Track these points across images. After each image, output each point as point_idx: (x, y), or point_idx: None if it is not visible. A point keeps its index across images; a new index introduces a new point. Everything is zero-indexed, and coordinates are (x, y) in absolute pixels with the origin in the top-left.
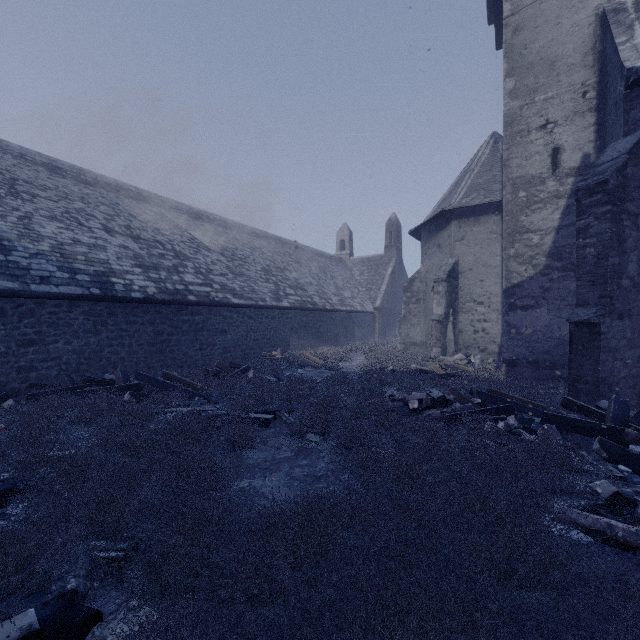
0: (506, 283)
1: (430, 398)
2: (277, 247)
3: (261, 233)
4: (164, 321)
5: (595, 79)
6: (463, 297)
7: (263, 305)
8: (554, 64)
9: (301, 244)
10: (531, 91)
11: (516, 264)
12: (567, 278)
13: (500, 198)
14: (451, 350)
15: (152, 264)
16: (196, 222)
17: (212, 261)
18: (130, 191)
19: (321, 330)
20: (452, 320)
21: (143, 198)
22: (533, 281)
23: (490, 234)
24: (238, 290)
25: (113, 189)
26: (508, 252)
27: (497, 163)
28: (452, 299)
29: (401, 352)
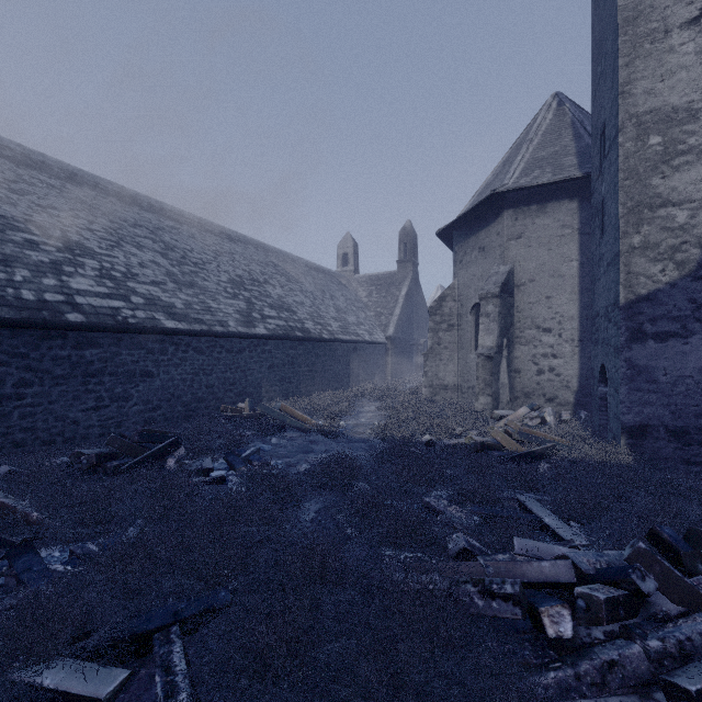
0: (626, 294)
1: (605, 601)
2: (257, 255)
3: (235, 235)
4: (6, 360)
5: None
6: (521, 321)
7: (222, 332)
8: None
9: (292, 254)
10: None
11: (645, 261)
12: None
13: (581, 173)
14: (505, 399)
15: None
16: (128, 208)
17: (141, 262)
18: (6, 148)
19: (316, 368)
20: (506, 355)
21: (32, 162)
22: (677, 290)
23: (562, 229)
24: (179, 307)
25: None
26: (630, 240)
27: (566, 130)
28: (506, 324)
29: (428, 399)
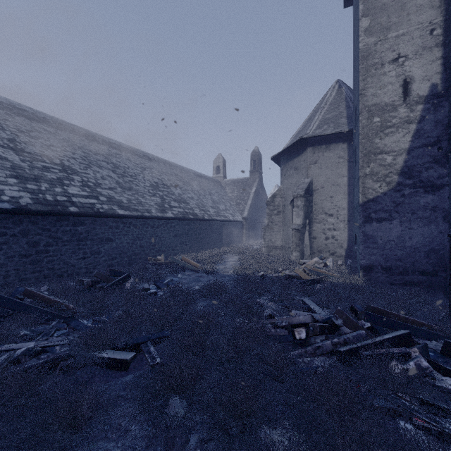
0: (363, 198)
1: (318, 325)
2: (165, 168)
3: (152, 157)
4: (40, 232)
5: (441, 18)
6: (316, 210)
7: (148, 216)
8: (405, 5)
9: (186, 167)
10: (384, 29)
11: (371, 181)
12: (417, 194)
13: (348, 129)
14: (307, 253)
15: (32, 176)
16: (91, 143)
17: (102, 176)
18: (24, 111)
19: (201, 236)
20: (308, 229)
21: (38, 118)
22: (387, 196)
23: (338, 159)
24: (125, 202)
25: (5, 107)
26: (364, 170)
27: (342, 102)
28: (308, 211)
29: (265, 254)
